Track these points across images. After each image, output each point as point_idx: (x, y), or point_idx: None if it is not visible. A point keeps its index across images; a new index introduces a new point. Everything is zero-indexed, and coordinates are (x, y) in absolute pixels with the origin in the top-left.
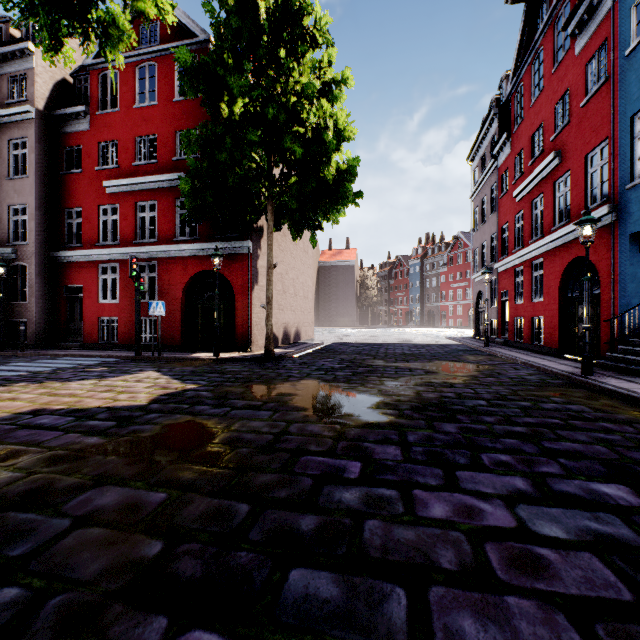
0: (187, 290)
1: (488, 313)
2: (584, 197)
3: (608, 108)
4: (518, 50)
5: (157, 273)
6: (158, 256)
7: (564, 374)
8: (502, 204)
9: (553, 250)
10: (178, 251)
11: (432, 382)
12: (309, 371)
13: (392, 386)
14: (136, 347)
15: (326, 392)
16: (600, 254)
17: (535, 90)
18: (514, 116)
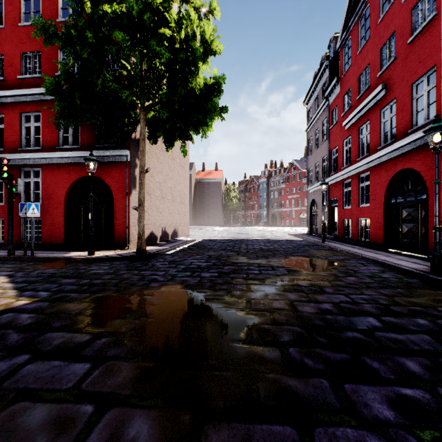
0: (70, 194)
1: (320, 216)
2: (410, 119)
3: (436, 39)
4: (347, 12)
5: (41, 178)
6: (42, 162)
7: (416, 272)
8: (332, 133)
9: (379, 165)
10: (61, 158)
11: (300, 285)
12: (175, 272)
13: (261, 293)
14: (8, 247)
15: (186, 308)
16: (428, 165)
17: (361, 41)
18: (343, 64)
